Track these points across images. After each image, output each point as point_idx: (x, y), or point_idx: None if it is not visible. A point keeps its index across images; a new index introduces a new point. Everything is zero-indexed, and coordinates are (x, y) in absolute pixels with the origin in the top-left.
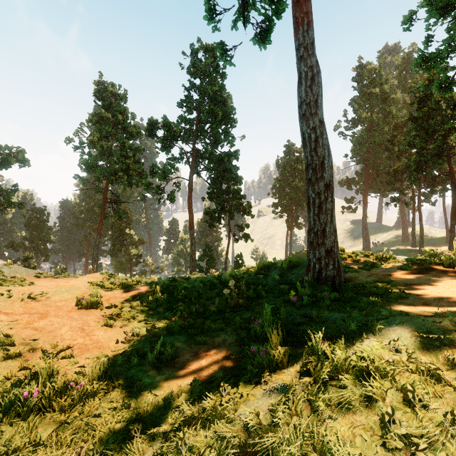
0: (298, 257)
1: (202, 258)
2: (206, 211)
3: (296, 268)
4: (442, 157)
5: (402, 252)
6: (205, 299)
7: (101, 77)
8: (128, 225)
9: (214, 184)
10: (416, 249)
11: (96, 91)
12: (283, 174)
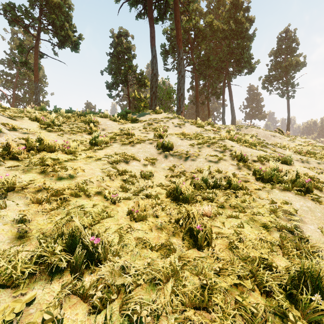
0: None
1: None
2: None
3: None
4: None
5: None
6: None
7: None
8: None
9: None
10: None
11: None
12: None
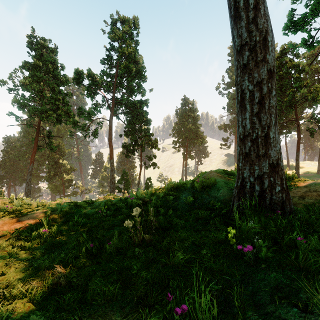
0: (212, 177)
1: (120, 182)
2: (123, 145)
3: (211, 190)
4: (292, 107)
5: None
6: (105, 229)
7: (33, 32)
8: (61, 156)
9: (129, 124)
10: None
11: (29, 43)
12: (181, 120)
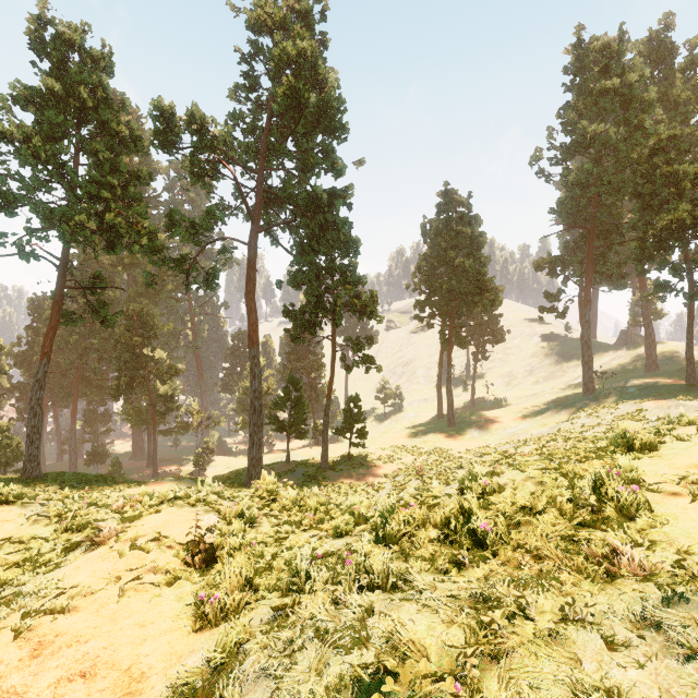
0: None
1: (281, 405)
2: (286, 309)
3: None
4: None
5: (669, 391)
6: None
7: (46, 7)
8: (147, 340)
9: (301, 254)
10: (696, 386)
11: (30, 34)
12: (436, 247)
